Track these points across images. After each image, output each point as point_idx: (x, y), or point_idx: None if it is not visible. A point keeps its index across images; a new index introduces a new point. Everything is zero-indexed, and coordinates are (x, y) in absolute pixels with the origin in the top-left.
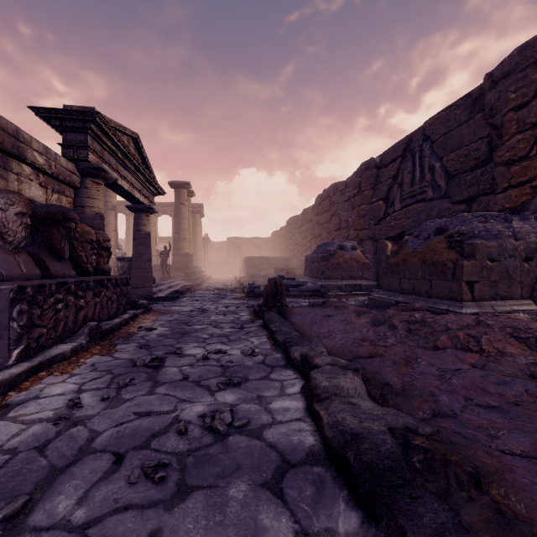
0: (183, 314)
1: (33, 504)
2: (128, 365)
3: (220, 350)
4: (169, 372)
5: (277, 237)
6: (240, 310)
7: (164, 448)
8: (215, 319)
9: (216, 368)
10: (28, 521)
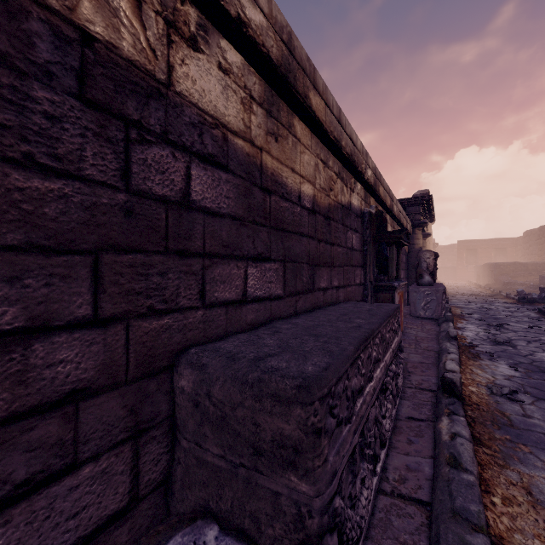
0: (474, 309)
1: (510, 343)
2: (486, 325)
3: (536, 326)
4: (515, 329)
5: (533, 237)
6: (522, 310)
7: (544, 343)
8: (506, 314)
9: (542, 331)
10: (515, 344)
